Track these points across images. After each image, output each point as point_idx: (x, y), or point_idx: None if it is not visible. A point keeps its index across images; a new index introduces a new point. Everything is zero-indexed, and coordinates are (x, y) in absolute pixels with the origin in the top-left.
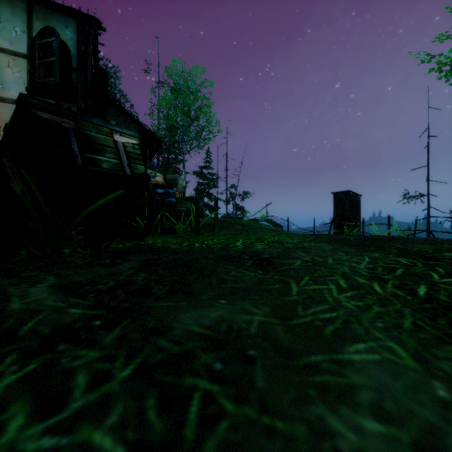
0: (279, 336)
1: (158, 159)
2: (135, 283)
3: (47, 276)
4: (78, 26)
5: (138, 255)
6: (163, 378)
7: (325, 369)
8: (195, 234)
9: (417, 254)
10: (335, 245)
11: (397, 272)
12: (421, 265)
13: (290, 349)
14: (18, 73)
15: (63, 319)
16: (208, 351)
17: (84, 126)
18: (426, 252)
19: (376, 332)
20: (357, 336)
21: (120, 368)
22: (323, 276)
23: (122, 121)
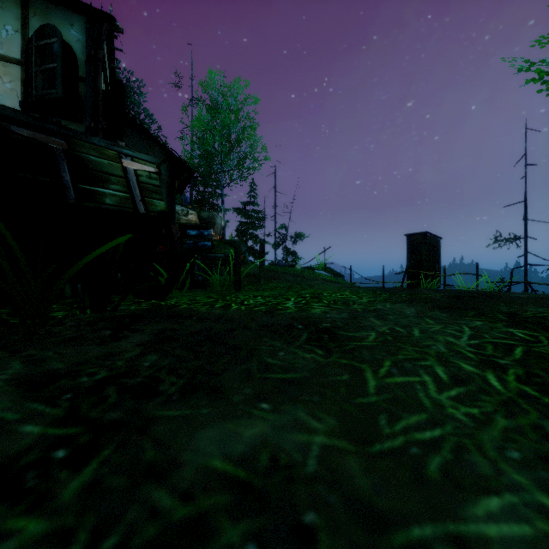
0: (354, 479)
1: (191, 193)
2: (138, 373)
3: (12, 360)
4: (86, 24)
5: (152, 323)
6: None
7: None
8: (234, 288)
9: (534, 322)
10: (419, 307)
11: (517, 354)
12: (547, 341)
13: (375, 509)
14: (10, 83)
15: (6, 447)
16: (236, 516)
17: (80, 148)
18: (545, 319)
19: (512, 472)
20: (482, 480)
21: None
22: (410, 360)
23: (144, 146)
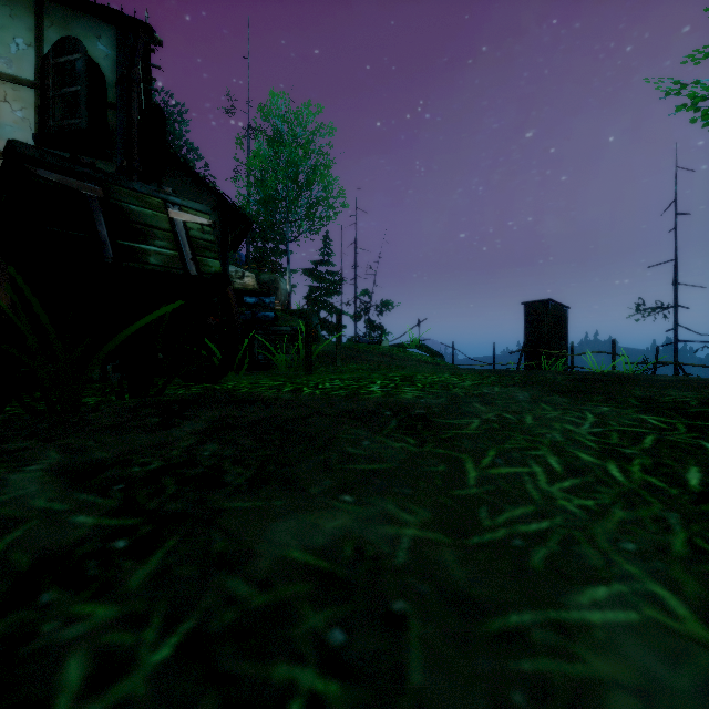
0: (449, 570)
1: (248, 249)
2: (197, 463)
3: (47, 449)
4: (117, 36)
5: (208, 409)
6: (232, 665)
7: (539, 644)
8: (304, 370)
9: (672, 408)
10: (534, 391)
11: (646, 442)
12: (685, 429)
13: (471, 598)
14: (21, 111)
15: (59, 537)
16: (320, 603)
17: (119, 195)
18: (687, 404)
19: (624, 563)
20: (590, 570)
21: (152, 643)
22: (519, 449)
23: (189, 190)
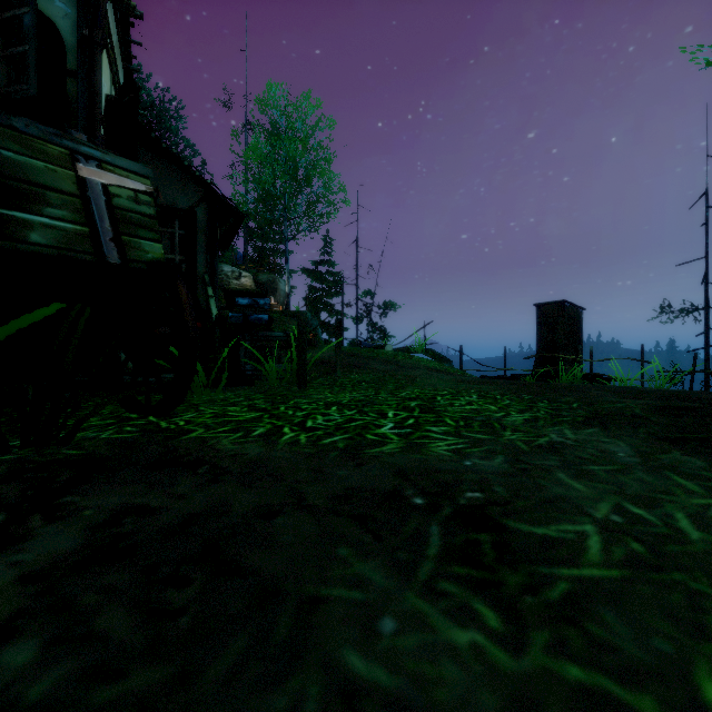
0: None
1: (245, 249)
2: None
3: None
4: None
5: (111, 485)
6: None
7: None
8: (297, 385)
9: None
10: (631, 439)
11: None
12: None
13: None
14: None
15: None
16: None
17: None
18: None
19: None
20: None
21: None
22: None
23: (173, 179)
